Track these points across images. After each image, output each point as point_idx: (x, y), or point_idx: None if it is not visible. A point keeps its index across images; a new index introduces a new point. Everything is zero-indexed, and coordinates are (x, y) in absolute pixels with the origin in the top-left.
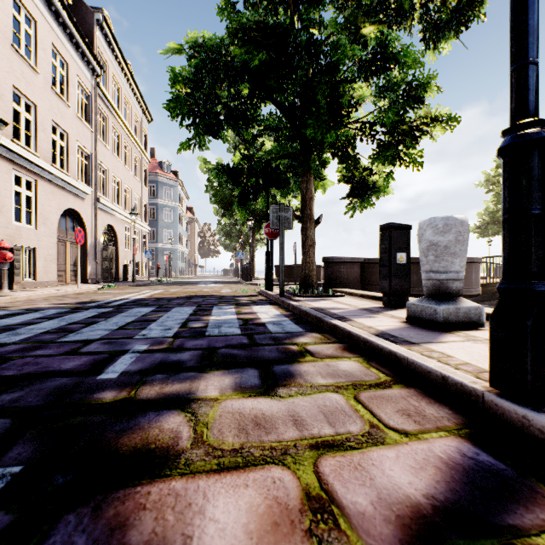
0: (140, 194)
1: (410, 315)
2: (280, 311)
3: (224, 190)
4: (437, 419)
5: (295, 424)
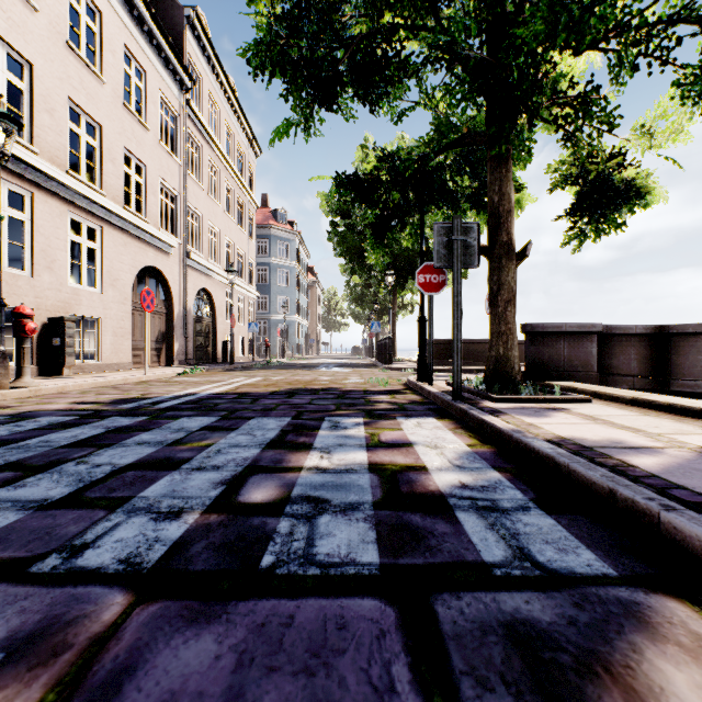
0: (246, 249)
1: None
2: (466, 439)
3: (352, 235)
4: None
5: None
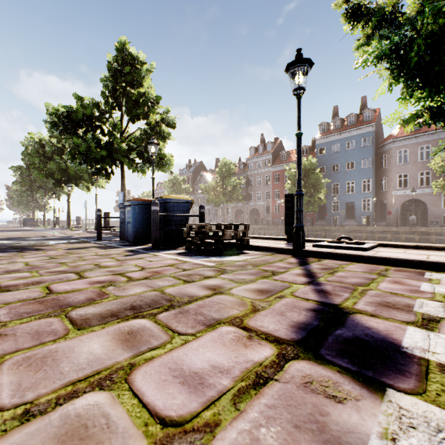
0: None
1: None
2: None
3: None
4: None
5: None
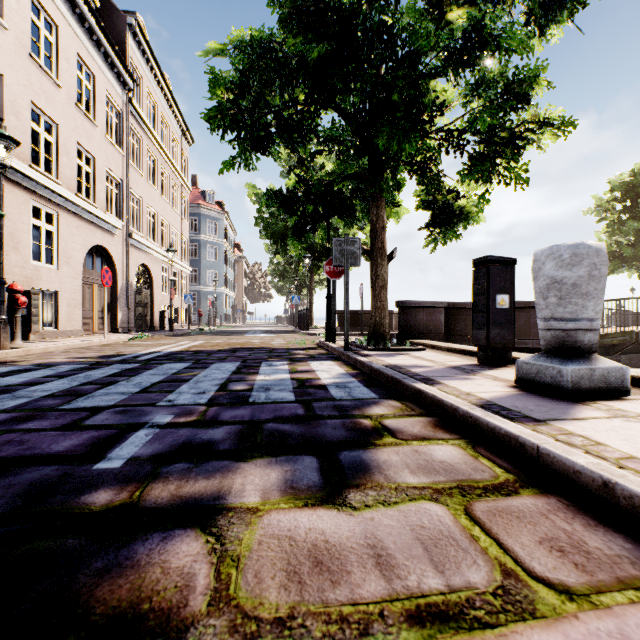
0: (180, 229)
1: (520, 377)
2: (345, 368)
3: (276, 222)
4: (612, 561)
5: (379, 565)
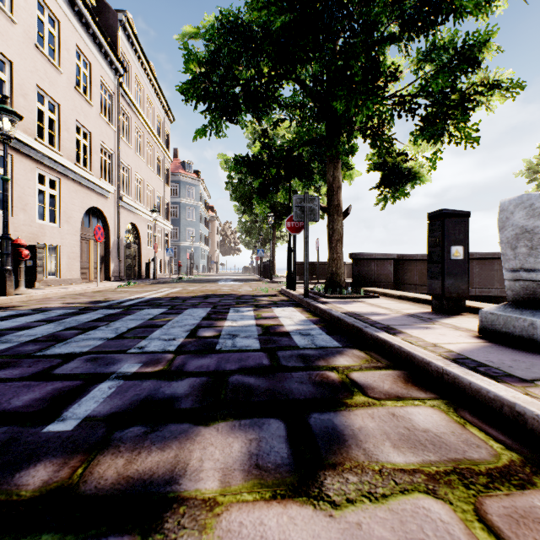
0: (163, 193)
1: (485, 328)
2: (306, 315)
3: (244, 186)
4: None
5: None
